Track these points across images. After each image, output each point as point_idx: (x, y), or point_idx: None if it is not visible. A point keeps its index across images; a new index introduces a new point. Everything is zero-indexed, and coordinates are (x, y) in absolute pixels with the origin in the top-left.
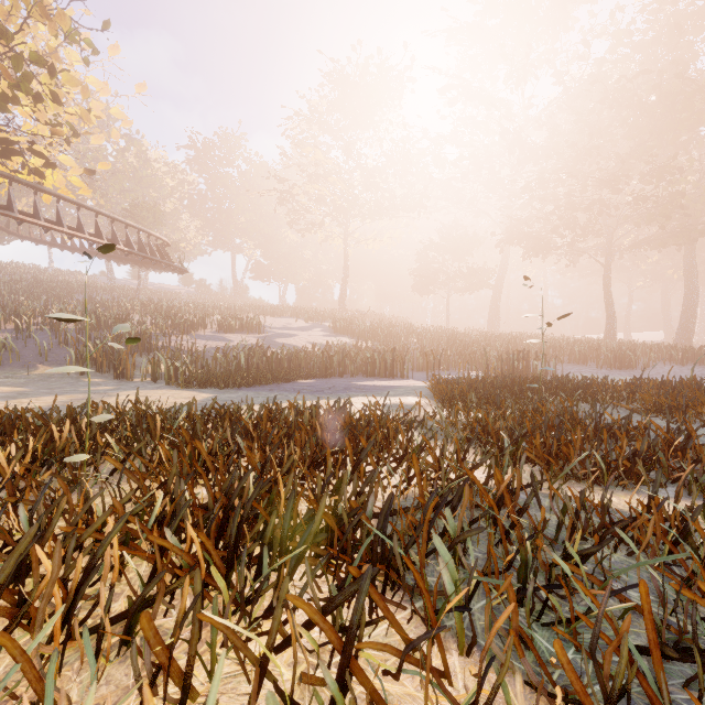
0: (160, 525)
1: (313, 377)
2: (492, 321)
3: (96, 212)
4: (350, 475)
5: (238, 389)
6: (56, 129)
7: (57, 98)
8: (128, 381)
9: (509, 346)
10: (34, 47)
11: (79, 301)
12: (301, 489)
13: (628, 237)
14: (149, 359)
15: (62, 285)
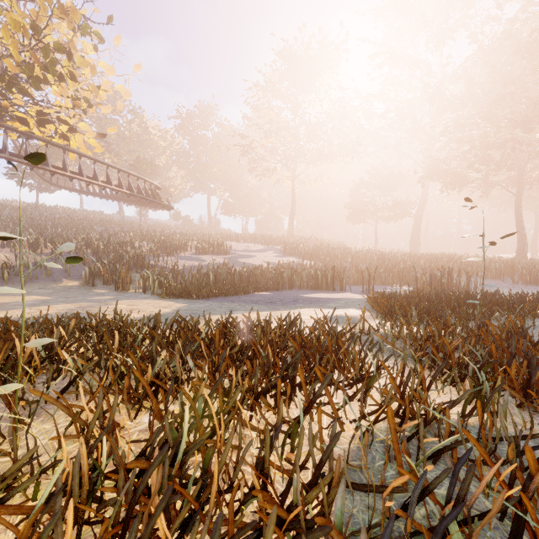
0: (64, 495)
1: (267, 290)
2: (414, 243)
3: (107, 165)
4: (305, 413)
5: (206, 300)
6: (75, 102)
7: (74, 76)
8: (125, 292)
9: (431, 264)
10: (60, 41)
11: (98, 232)
12: (249, 421)
13: (536, 170)
14: (140, 275)
15: (88, 221)
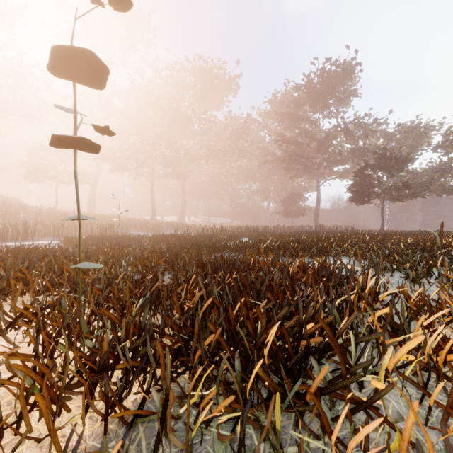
0: None
1: None
2: (91, 205)
3: None
4: None
5: None
6: None
7: None
8: None
9: (103, 222)
10: None
11: None
12: None
13: (162, 170)
14: None
15: None
